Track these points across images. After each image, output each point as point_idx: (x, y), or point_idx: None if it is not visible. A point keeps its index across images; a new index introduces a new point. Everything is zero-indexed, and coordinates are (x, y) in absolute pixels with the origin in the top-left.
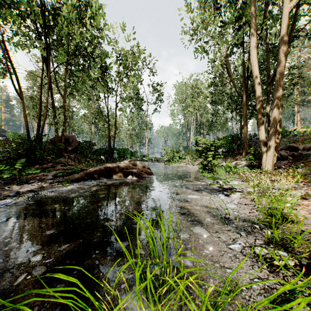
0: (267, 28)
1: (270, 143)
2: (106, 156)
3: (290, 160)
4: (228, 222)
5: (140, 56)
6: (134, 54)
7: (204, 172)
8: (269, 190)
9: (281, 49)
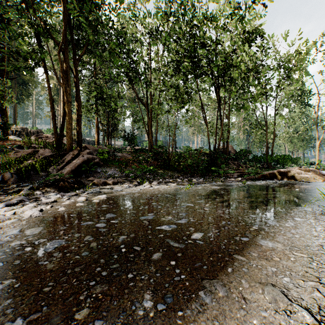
0: None
1: None
2: (260, 163)
3: None
4: None
5: (307, 51)
6: (299, 53)
7: None
8: None
9: None
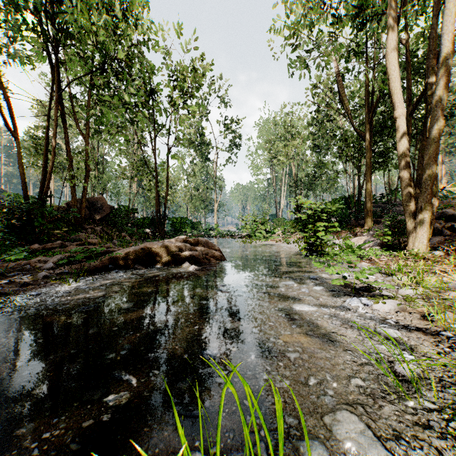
0: (407, 25)
1: (422, 207)
2: (153, 229)
3: (446, 235)
4: (406, 389)
5: (205, 74)
6: (195, 70)
7: (310, 256)
8: (441, 292)
9: (443, 47)
